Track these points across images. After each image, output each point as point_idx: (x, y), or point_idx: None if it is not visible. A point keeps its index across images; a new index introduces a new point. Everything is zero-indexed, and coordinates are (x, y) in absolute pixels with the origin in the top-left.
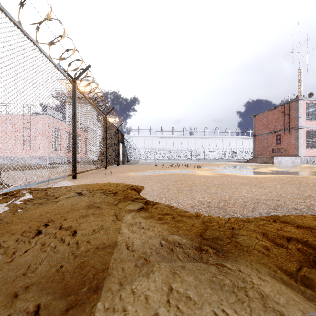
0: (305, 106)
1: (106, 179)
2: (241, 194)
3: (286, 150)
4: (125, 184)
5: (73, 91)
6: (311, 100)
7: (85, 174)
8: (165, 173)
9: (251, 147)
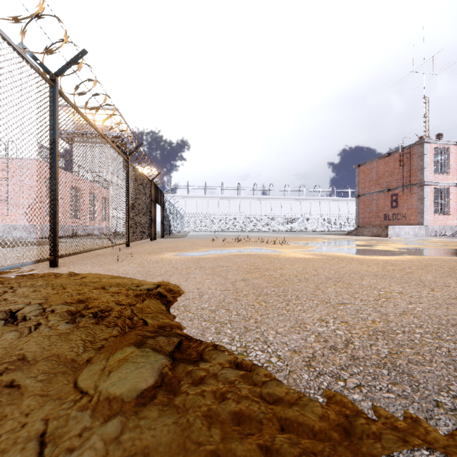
0: (433, 153)
1: (115, 268)
2: (400, 305)
3: (405, 216)
4: (145, 282)
5: (52, 97)
6: (441, 144)
7: (85, 255)
8: (227, 253)
9: (350, 213)
